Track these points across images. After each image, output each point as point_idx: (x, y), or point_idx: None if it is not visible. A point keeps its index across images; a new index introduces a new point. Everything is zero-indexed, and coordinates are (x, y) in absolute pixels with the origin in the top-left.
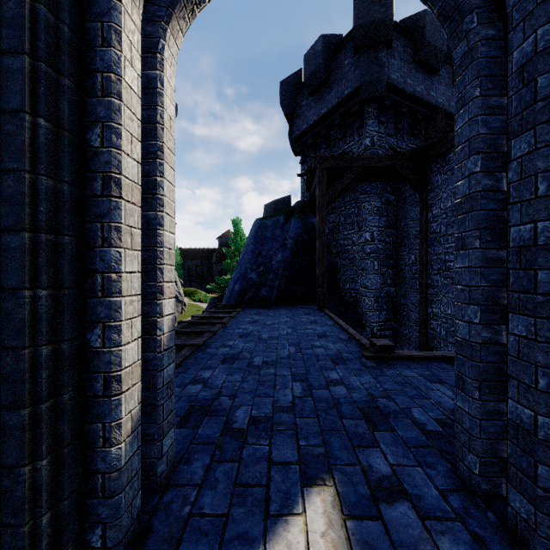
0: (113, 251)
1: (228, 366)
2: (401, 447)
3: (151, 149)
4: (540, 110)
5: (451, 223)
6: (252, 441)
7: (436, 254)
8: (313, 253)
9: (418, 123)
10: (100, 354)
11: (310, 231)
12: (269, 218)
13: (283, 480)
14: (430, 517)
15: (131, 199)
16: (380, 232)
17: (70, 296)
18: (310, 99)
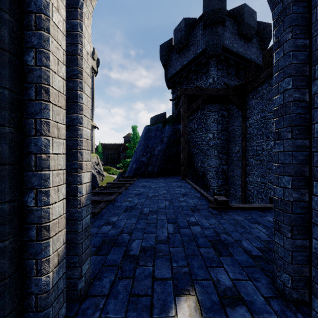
0: (43, 138)
1: (128, 214)
2: (237, 267)
3: (74, 72)
4: None
5: (260, 128)
6: (142, 263)
7: (251, 146)
8: (179, 145)
9: (240, 70)
10: (34, 211)
11: (177, 133)
12: (153, 125)
13: (162, 291)
14: (260, 317)
15: (57, 103)
16: (218, 133)
17: (11, 170)
18: (177, 55)
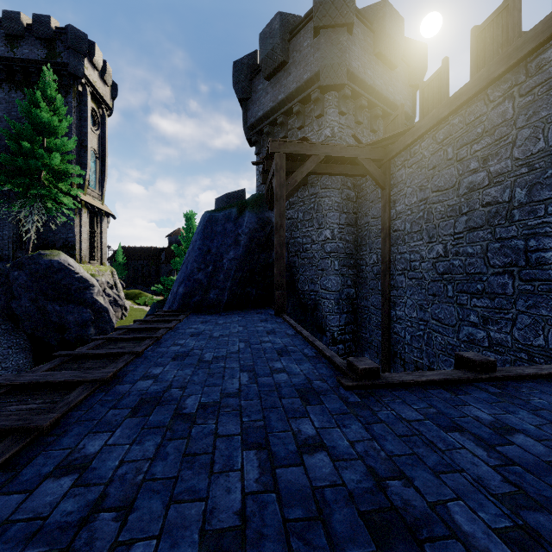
0: None
1: (140, 420)
2: None
3: None
4: None
5: (417, 220)
6: None
7: (400, 253)
8: (269, 251)
9: (377, 118)
10: None
11: (267, 227)
12: (220, 211)
13: None
14: None
15: None
16: (340, 230)
17: None
18: (266, 83)
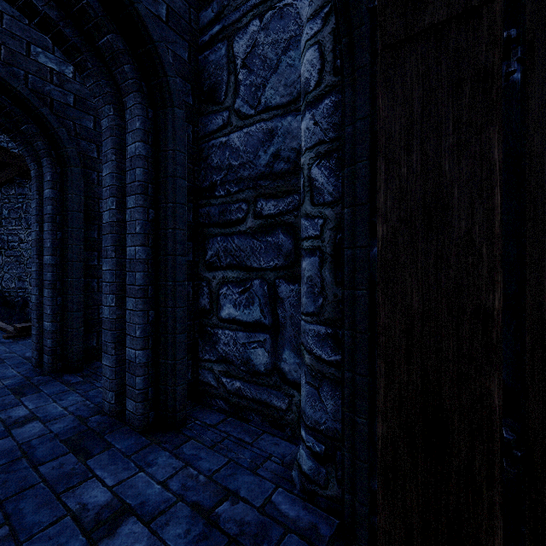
0: None
1: None
2: (6, 367)
3: None
4: (48, 218)
5: None
6: None
7: None
8: None
9: None
10: None
11: None
12: None
13: None
14: (6, 379)
15: None
16: None
17: None
18: None
